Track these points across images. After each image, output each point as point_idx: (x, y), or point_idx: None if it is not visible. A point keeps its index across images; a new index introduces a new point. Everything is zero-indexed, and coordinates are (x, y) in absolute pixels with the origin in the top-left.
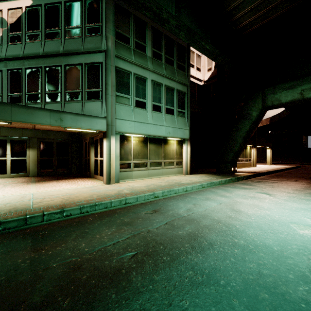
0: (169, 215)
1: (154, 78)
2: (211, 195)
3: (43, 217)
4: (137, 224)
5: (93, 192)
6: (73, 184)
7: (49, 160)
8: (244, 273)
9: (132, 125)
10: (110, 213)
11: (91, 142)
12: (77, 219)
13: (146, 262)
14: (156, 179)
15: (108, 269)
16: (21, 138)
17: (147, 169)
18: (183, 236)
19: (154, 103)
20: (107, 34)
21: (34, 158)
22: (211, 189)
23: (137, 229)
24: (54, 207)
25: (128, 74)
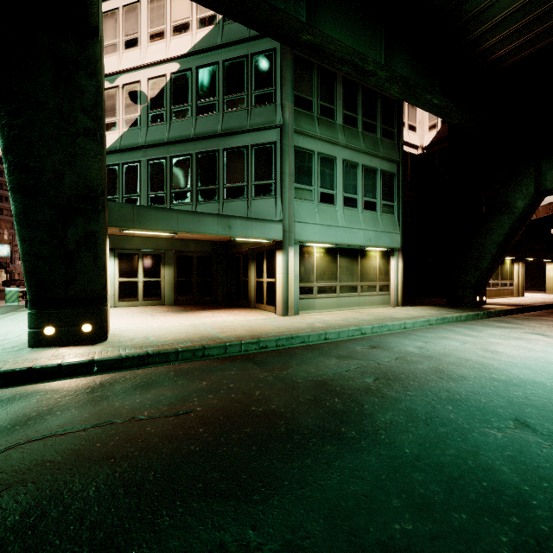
0: (396, 352)
1: (347, 156)
2: (447, 334)
3: (240, 347)
4: (359, 357)
5: (275, 324)
6: (236, 315)
7: (188, 282)
8: (507, 397)
9: (317, 230)
10: (315, 346)
11: (251, 256)
12: (282, 350)
13: (392, 384)
14: (350, 312)
15: (356, 386)
16: (155, 251)
17: (337, 296)
18: (425, 370)
19: (347, 195)
20: (284, 102)
21: (170, 279)
22: (445, 327)
23: (362, 361)
24: (246, 337)
25: (309, 154)
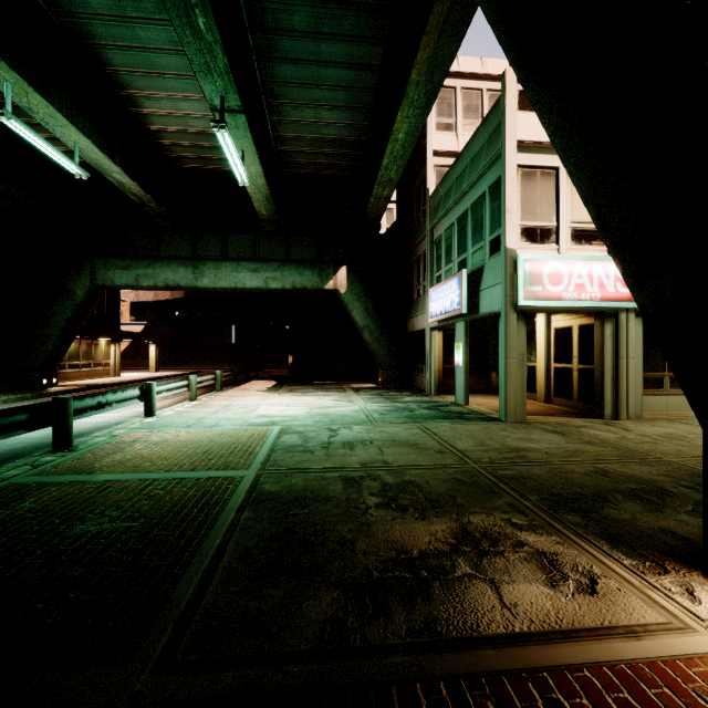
0: None
1: None
2: None
3: None
4: None
5: None
6: None
7: None
8: None
9: None
10: None
11: None
12: None
13: None
14: None
15: None
16: None
17: None
18: None
19: None
20: None
21: None
22: None
23: None
24: None
25: None
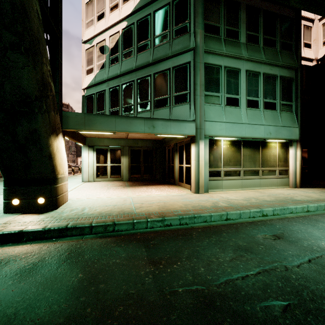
0: (306, 248)
1: (249, 67)
2: None
3: (147, 224)
4: (261, 253)
5: (185, 201)
6: (162, 191)
7: (138, 166)
8: None
9: (223, 126)
10: (214, 229)
11: (176, 148)
12: (180, 231)
13: None
14: (252, 191)
15: (255, 322)
16: (117, 147)
17: (241, 178)
18: None
19: (249, 98)
20: (196, 30)
21: (126, 165)
22: None
23: (264, 260)
24: (154, 214)
25: (217, 68)
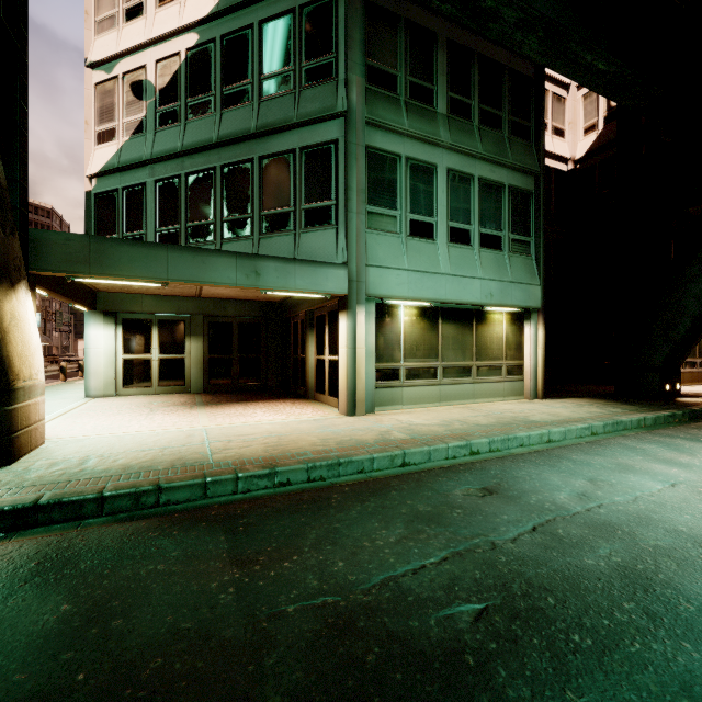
0: (533, 507)
1: (454, 164)
2: (630, 458)
3: (235, 485)
4: (454, 523)
5: (324, 433)
6: (277, 412)
7: (226, 361)
8: None
9: (404, 278)
10: (376, 486)
11: (309, 322)
12: (307, 495)
13: (522, 640)
14: (459, 408)
15: (424, 646)
16: (176, 316)
17: (438, 383)
18: (603, 575)
19: (454, 225)
20: (349, 75)
21: (198, 356)
22: (622, 441)
23: (459, 536)
24: (255, 462)
25: (393, 160)
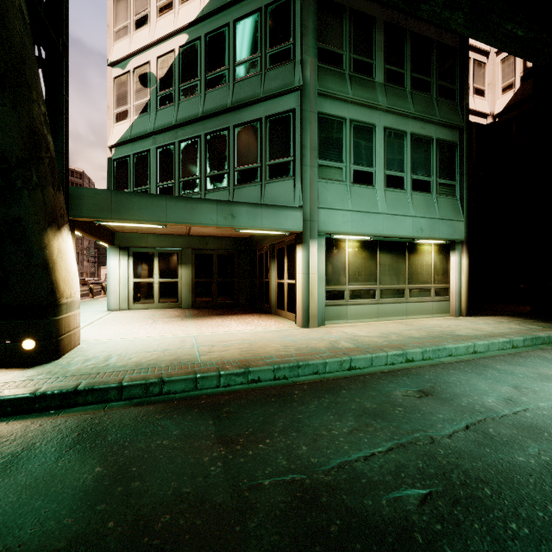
0: (464, 409)
1: (390, 123)
2: (550, 369)
3: (218, 380)
4: (397, 419)
5: (285, 341)
6: (248, 324)
7: (208, 283)
8: None
9: (348, 218)
10: (329, 385)
11: (272, 253)
12: (274, 390)
13: (464, 524)
14: (394, 323)
15: (378, 522)
16: (171, 249)
17: (376, 302)
18: (534, 472)
19: (390, 173)
20: (304, 57)
21: (187, 280)
22: (541, 354)
23: (401, 430)
24: (232, 363)
25: (339, 123)
